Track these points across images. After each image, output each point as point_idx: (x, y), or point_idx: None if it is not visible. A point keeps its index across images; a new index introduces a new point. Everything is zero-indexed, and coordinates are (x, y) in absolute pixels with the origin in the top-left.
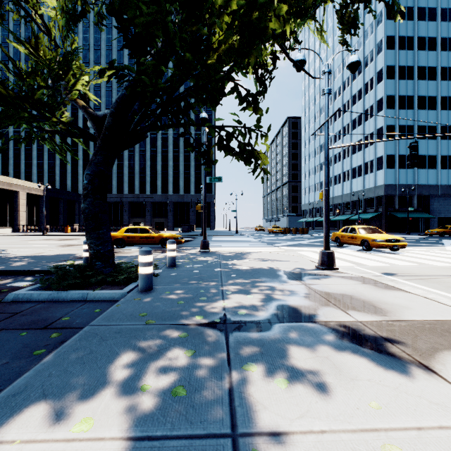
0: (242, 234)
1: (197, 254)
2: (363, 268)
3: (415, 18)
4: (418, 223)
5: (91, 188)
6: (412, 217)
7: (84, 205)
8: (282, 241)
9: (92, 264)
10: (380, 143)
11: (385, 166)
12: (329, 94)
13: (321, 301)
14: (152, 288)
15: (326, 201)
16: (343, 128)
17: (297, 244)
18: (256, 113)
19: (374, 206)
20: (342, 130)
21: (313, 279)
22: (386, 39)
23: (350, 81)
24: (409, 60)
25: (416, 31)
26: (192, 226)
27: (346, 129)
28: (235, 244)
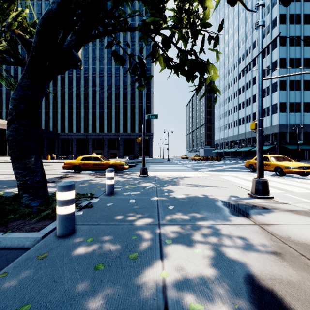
0: (172, 161)
1: (137, 178)
2: (295, 196)
3: (302, 0)
4: (304, 153)
5: (16, 113)
6: (300, 148)
7: (8, 132)
8: (204, 167)
9: (20, 196)
10: (274, 94)
11: (278, 111)
12: (263, 26)
13: (309, 267)
14: (74, 231)
15: (260, 130)
16: (246, 84)
17: (216, 169)
18: (205, 3)
19: (270, 140)
20: (245, 85)
21: (262, 214)
22: (279, 16)
23: (251, 49)
24: (297, 32)
25: (303, 10)
26: (136, 155)
27: (248, 84)
28: (168, 170)
